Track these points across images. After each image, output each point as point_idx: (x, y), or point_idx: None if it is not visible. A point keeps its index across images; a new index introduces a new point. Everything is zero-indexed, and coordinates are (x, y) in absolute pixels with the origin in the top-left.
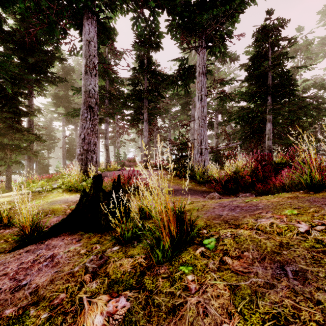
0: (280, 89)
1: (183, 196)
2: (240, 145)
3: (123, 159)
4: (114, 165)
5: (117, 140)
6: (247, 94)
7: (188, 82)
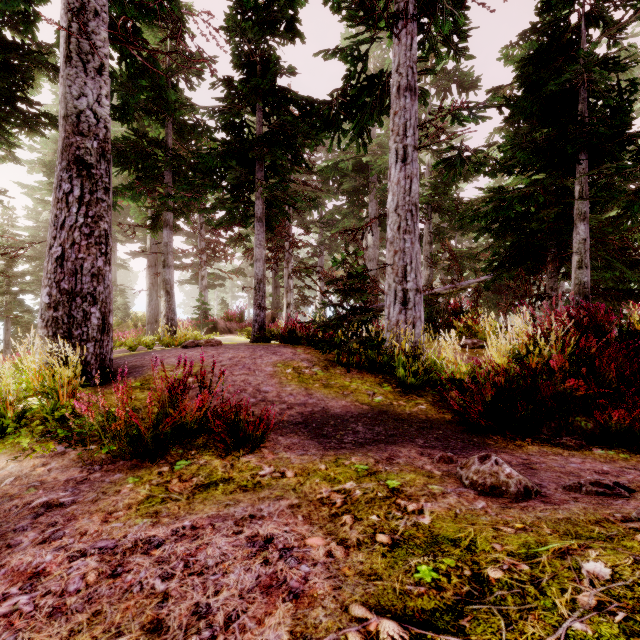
0: (620, 129)
1: (366, 458)
2: (486, 284)
3: (220, 313)
4: (183, 332)
5: (202, 272)
6: (524, 149)
7: (367, 124)
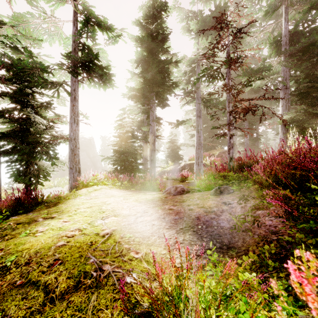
0: None
1: None
2: None
3: None
4: None
5: None
6: None
7: None
